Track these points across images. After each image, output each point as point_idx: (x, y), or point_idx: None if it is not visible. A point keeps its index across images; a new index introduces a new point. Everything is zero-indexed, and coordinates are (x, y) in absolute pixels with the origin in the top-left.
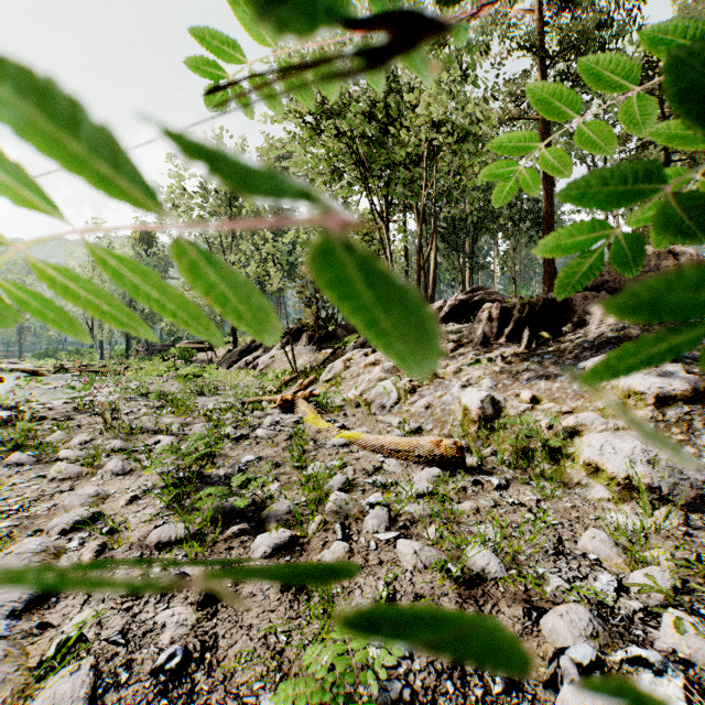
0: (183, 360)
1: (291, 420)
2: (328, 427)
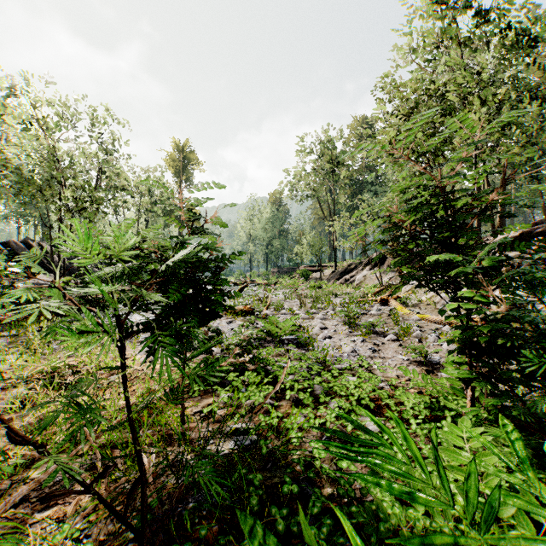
0: (303, 278)
1: (387, 309)
2: (409, 313)
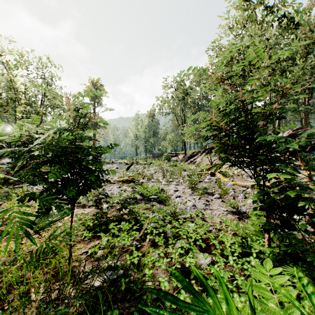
0: (166, 160)
1: (214, 178)
2: (227, 180)
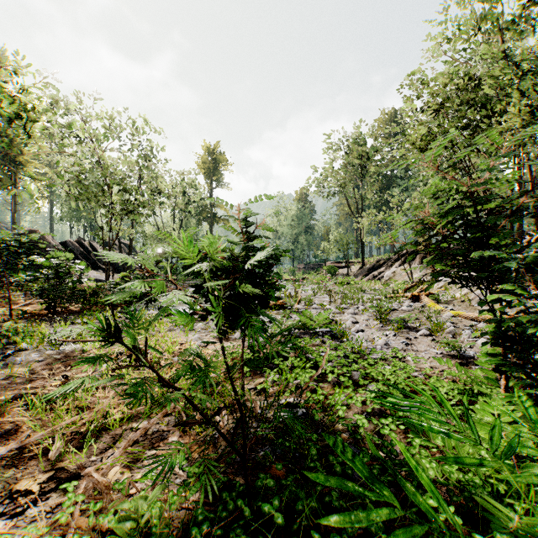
0: (330, 274)
1: (419, 305)
2: (442, 309)
